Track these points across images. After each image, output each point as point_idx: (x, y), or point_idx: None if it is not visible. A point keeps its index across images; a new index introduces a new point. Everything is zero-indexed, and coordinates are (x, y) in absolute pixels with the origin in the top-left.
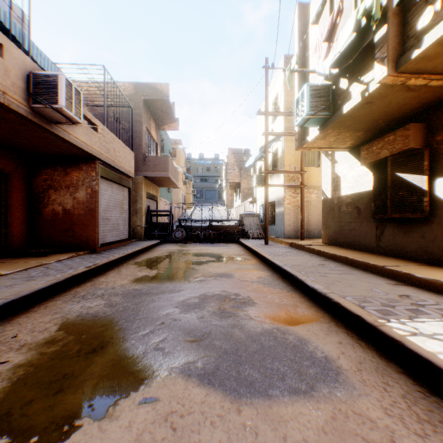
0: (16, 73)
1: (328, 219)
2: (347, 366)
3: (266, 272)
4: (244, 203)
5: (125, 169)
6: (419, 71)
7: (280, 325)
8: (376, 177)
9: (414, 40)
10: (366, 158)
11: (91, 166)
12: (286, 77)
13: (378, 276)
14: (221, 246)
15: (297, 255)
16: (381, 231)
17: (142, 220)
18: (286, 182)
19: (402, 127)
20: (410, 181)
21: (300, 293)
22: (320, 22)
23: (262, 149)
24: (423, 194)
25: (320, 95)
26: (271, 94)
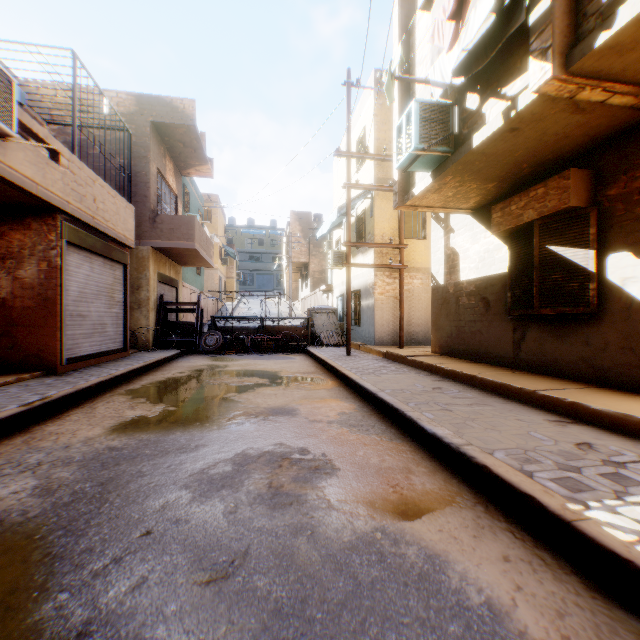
0: None
1: (440, 316)
2: (539, 628)
3: (352, 403)
4: (315, 293)
5: (117, 232)
6: (600, 75)
7: (387, 520)
8: (514, 253)
9: (596, 19)
10: (501, 223)
11: (49, 223)
12: (377, 104)
13: (529, 407)
14: (278, 358)
15: (397, 373)
16: (522, 335)
17: (150, 318)
18: (377, 261)
19: (558, 175)
20: (569, 257)
21: (411, 443)
22: (433, 7)
23: (342, 210)
24: (588, 278)
25: (435, 119)
26: (355, 129)
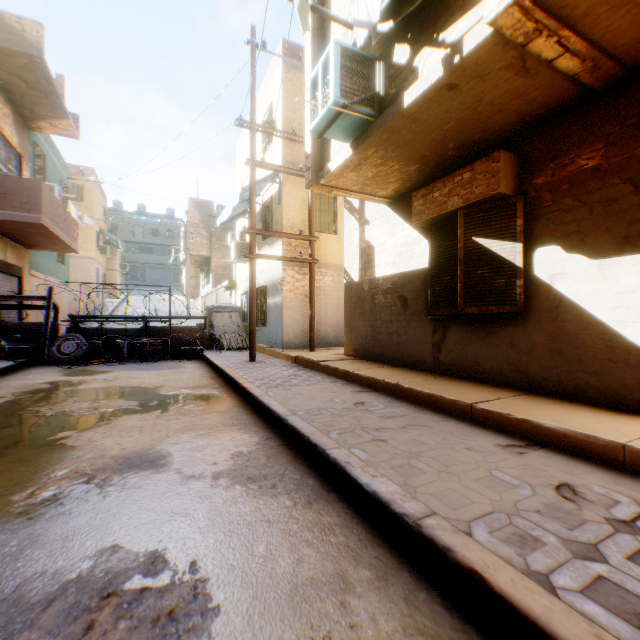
0: None
1: (354, 315)
2: None
3: (253, 433)
4: (216, 290)
5: None
6: (563, 16)
7: None
8: (436, 246)
9: None
10: (423, 211)
11: None
12: (286, 78)
13: (469, 425)
14: (165, 367)
15: (310, 383)
16: (443, 336)
17: None
18: (286, 254)
19: (488, 157)
20: (497, 251)
21: (339, 506)
22: None
23: (246, 193)
24: (517, 274)
25: (358, 71)
26: (261, 107)
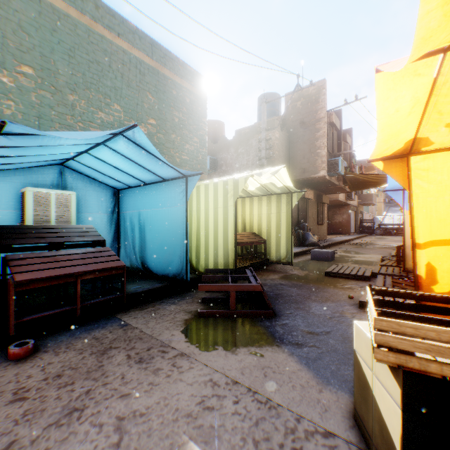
0: (344, 194)
1: None
2: None
3: None
4: None
5: (355, 204)
6: None
7: None
8: None
9: None
10: None
11: (348, 207)
12: None
13: None
14: None
15: None
16: None
17: (357, 224)
18: None
19: None
20: None
21: None
22: None
23: None
24: None
25: None
26: None
